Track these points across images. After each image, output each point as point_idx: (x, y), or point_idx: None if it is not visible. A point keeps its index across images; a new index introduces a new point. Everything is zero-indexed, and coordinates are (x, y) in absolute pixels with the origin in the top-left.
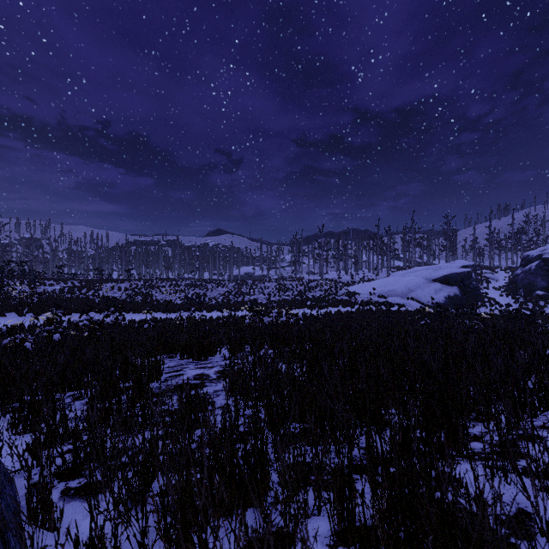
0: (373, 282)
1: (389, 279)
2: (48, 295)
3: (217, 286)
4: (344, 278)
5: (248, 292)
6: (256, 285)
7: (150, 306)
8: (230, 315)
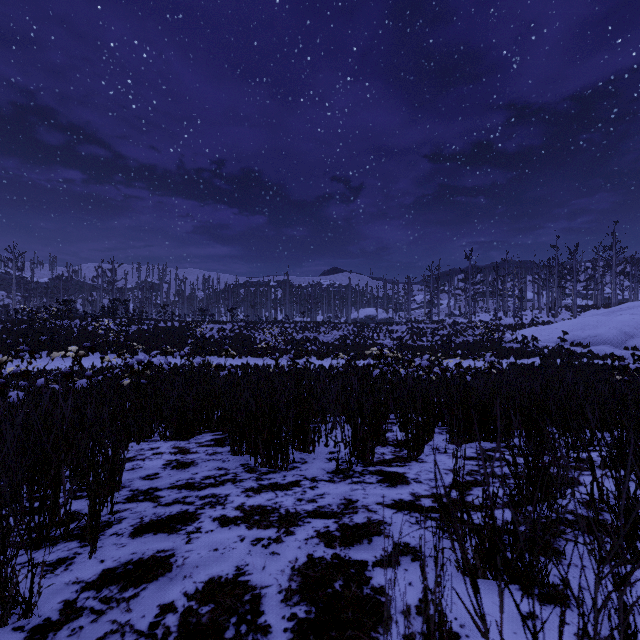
0: (557, 324)
1: (587, 319)
2: (139, 334)
3: (331, 329)
4: (503, 320)
5: (370, 337)
6: (381, 328)
7: (247, 350)
8: (348, 364)
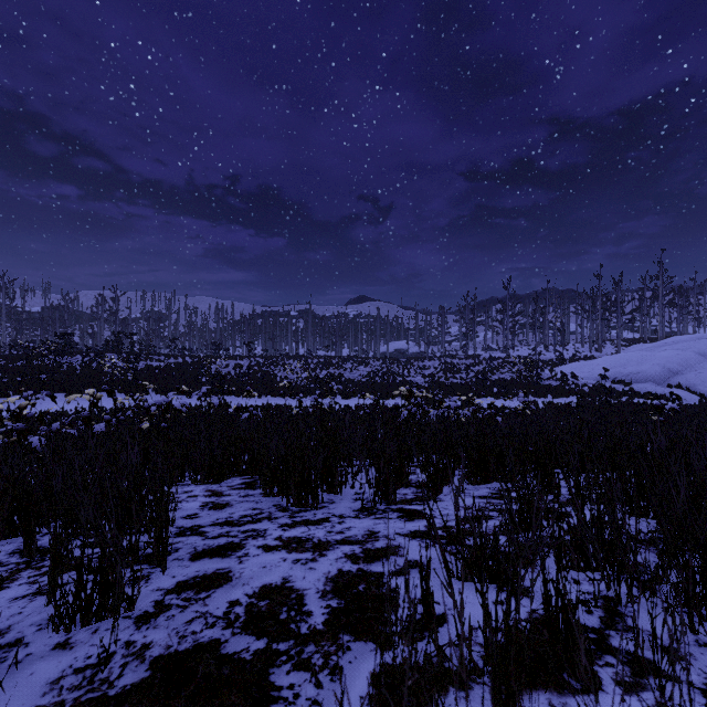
0: (599, 360)
1: (630, 354)
2: (149, 372)
3: (358, 365)
4: (543, 355)
5: (400, 374)
6: (412, 364)
7: (267, 388)
8: (375, 403)
